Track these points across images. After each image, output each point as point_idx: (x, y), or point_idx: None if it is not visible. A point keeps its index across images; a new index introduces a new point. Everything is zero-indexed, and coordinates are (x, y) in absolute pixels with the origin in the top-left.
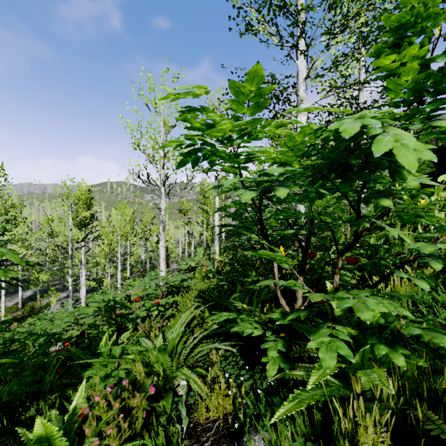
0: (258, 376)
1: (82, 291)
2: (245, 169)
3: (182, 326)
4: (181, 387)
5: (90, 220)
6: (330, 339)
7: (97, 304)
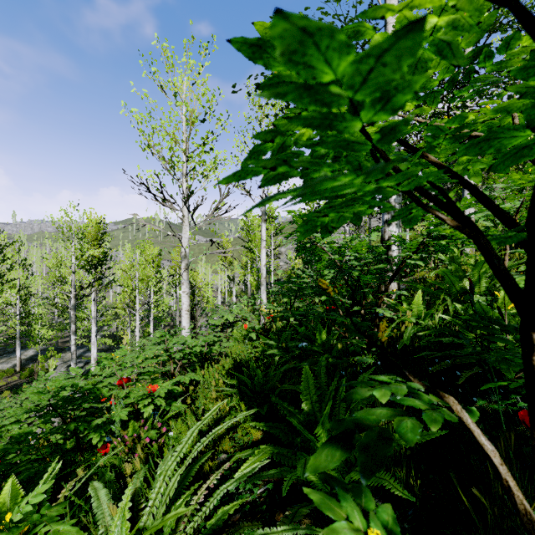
0: None
1: (92, 351)
2: None
3: (176, 473)
4: None
5: (102, 261)
6: None
7: (35, 396)
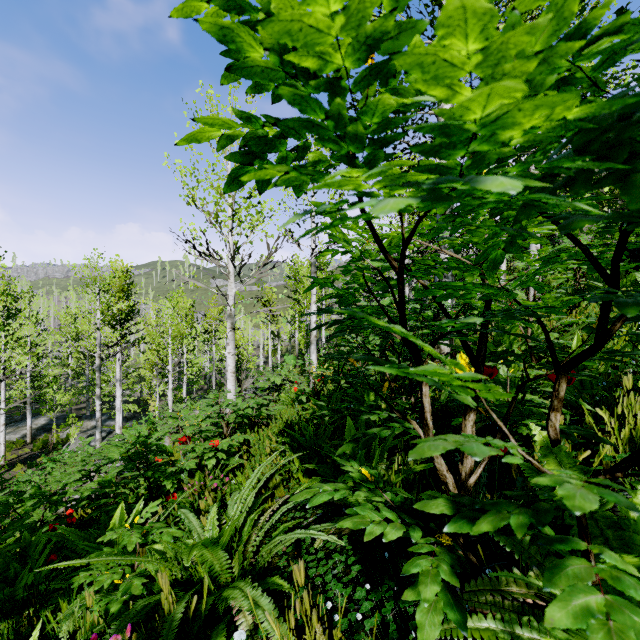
0: (390, 608)
1: (117, 419)
2: (375, 165)
3: (251, 493)
4: (244, 617)
5: (129, 315)
6: (606, 602)
7: (115, 448)
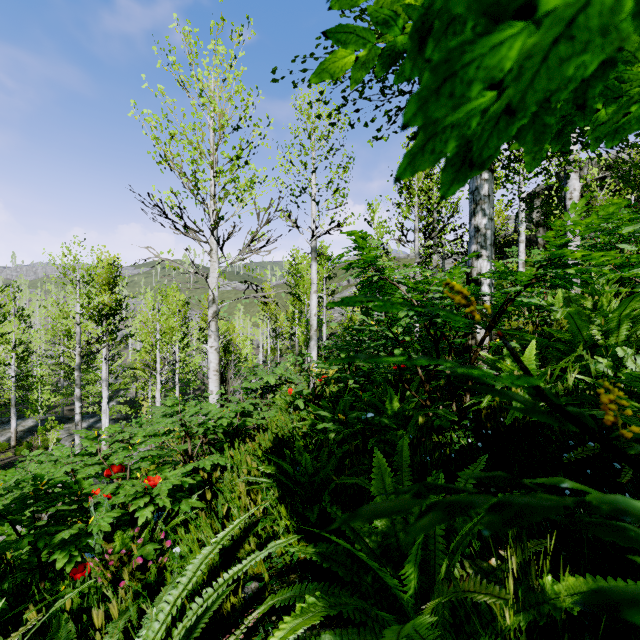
0: None
1: (103, 422)
2: None
3: None
4: None
5: (115, 310)
6: None
7: None
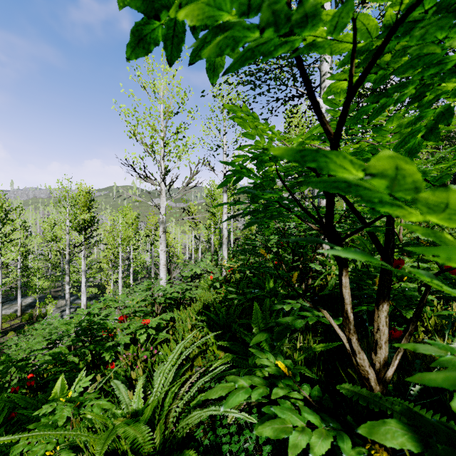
0: None
1: (82, 299)
2: None
3: (172, 369)
4: None
5: (91, 223)
6: None
7: (64, 326)
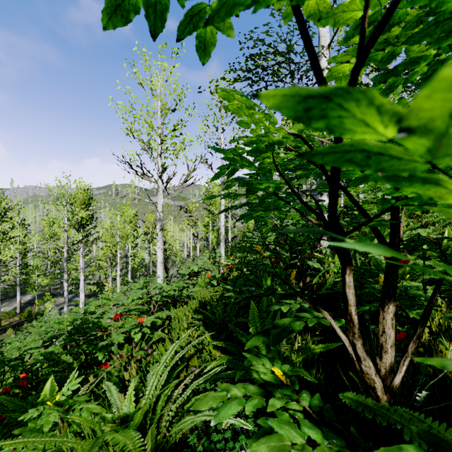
0: None
1: (80, 296)
2: None
3: (165, 371)
4: None
5: (89, 221)
6: None
7: (56, 325)
